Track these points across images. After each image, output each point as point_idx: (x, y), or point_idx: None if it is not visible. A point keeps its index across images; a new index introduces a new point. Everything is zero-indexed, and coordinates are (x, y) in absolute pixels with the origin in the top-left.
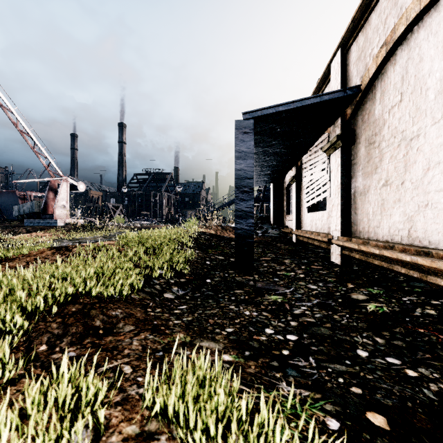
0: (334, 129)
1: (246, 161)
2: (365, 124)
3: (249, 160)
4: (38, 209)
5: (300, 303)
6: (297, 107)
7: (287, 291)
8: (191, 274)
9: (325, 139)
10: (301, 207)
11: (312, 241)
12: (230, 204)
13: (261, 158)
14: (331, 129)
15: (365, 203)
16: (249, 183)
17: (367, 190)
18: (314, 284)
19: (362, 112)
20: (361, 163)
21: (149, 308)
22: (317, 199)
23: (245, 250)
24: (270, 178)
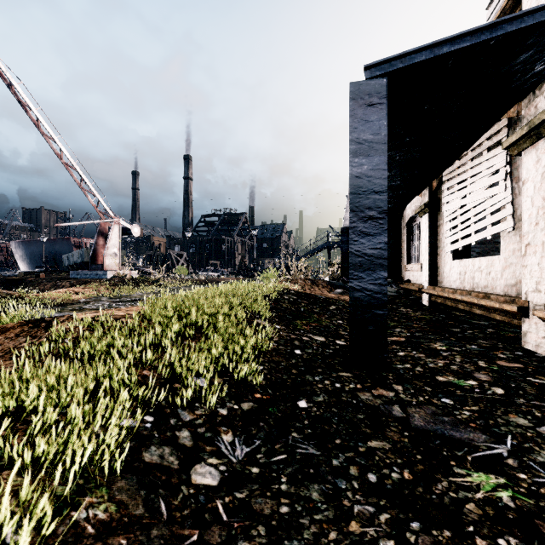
0: (533, 101)
1: (372, 159)
2: None
3: (378, 156)
4: (88, 258)
5: None
6: (481, 43)
7: (501, 450)
8: (265, 385)
9: (498, 132)
10: (438, 251)
11: (467, 306)
12: (320, 250)
13: None
14: (524, 105)
15: None
16: (378, 200)
17: None
18: None
19: None
20: None
21: None
22: (477, 237)
23: (369, 330)
24: None
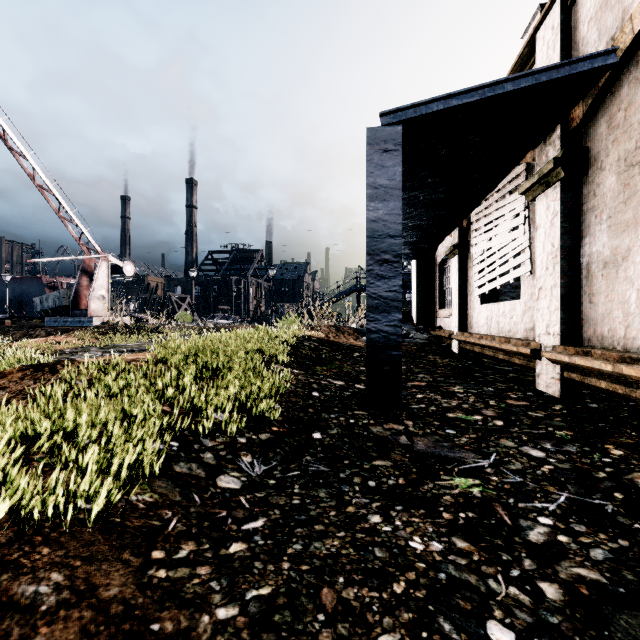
0: (544, 150)
1: (388, 204)
2: (618, 130)
3: (393, 201)
4: (68, 301)
5: (530, 503)
6: (487, 99)
7: (484, 463)
8: (282, 421)
9: (519, 175)
10: (467, 295)
11: (492, 352)
12: (348, 294)
13: (405, 213)
14: (537, 152)
15: (616, 281)
16: (393, 244)
17: (624, 256)
18: (534, 445)
19: (609, 109)
20: (607, 205)
21: (159, 544)
22: (501, 281)
23: (385, 371)
24: (414, 251)
